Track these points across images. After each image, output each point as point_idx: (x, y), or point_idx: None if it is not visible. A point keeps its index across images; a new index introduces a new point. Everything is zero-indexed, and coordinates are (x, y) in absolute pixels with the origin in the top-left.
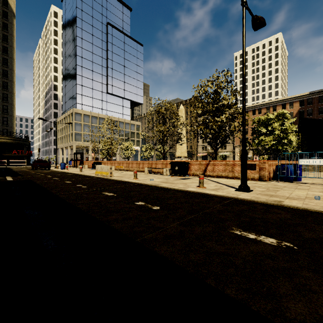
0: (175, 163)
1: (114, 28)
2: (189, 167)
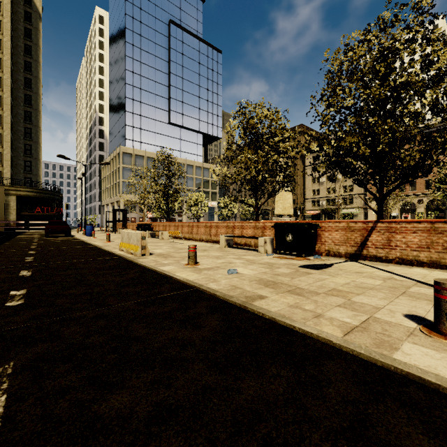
0: (287, 226)
1: (180, 28)
2: (317, 235)
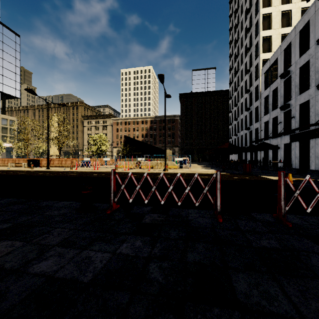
0: (30, 160)
1: None
2: (41, 162)
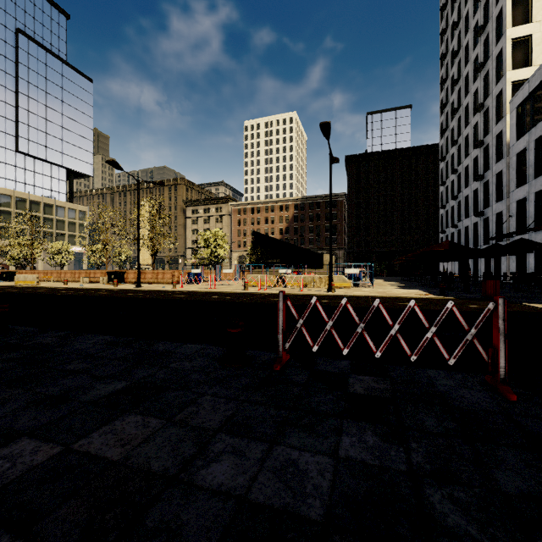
0: (112, 272)
1: (33, 42)
2: (126, 276)
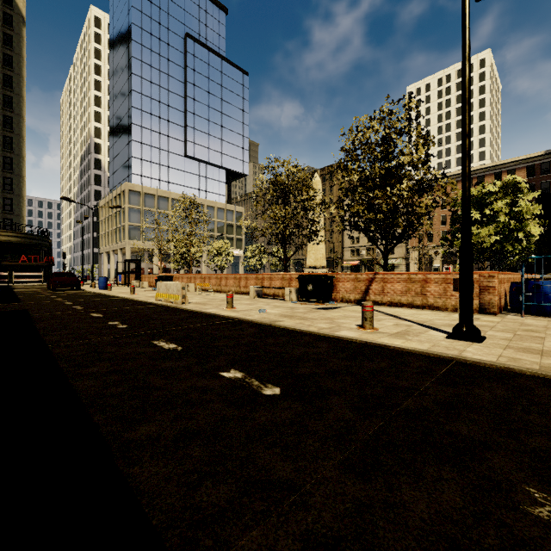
0: (308, 277)
1: (198, 43)
2: (333, 285)
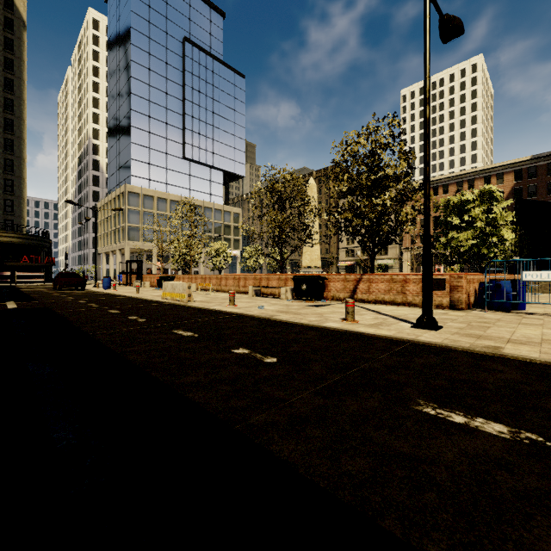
0: (302, 278)
1: (196, 47)
2: (325, 285)
